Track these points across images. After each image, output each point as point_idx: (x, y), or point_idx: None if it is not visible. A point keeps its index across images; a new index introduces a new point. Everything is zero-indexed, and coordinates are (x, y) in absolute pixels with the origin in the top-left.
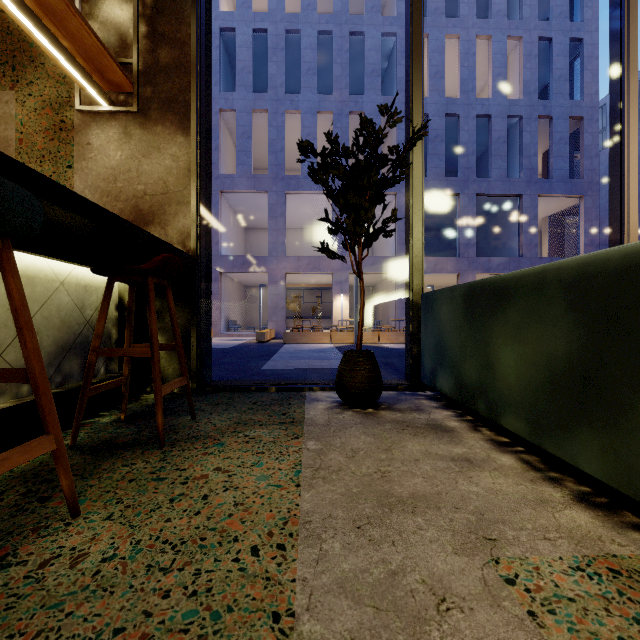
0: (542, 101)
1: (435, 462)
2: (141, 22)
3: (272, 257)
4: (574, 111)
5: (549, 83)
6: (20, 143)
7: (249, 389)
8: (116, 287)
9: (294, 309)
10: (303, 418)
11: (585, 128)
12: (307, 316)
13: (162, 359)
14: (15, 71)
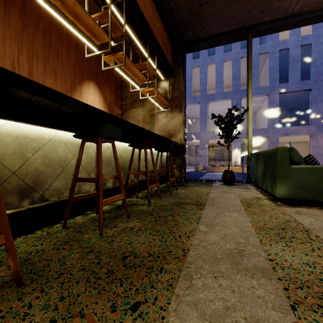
0: None
1: (239, 191)
2: (170, 86)
3: (201, 132)
4: None
5: None
6: (143, 120)
7: (197, 180)
8: (166, 154)
9: (212, 156)
10: (212, 185)
11: None
12: (218, 159)
13: (175, 172)
14: (142, 103)
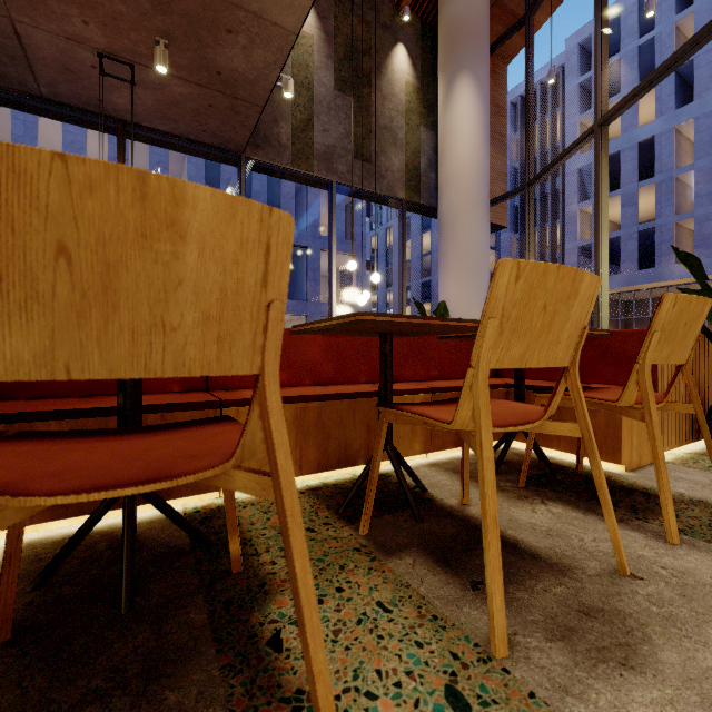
0: None
1: None
2: None
3: None
4: None
5: None
6: None
7: None
8: None
9: None
10: None
11: (357, 201)
12: None
13: None
14: None
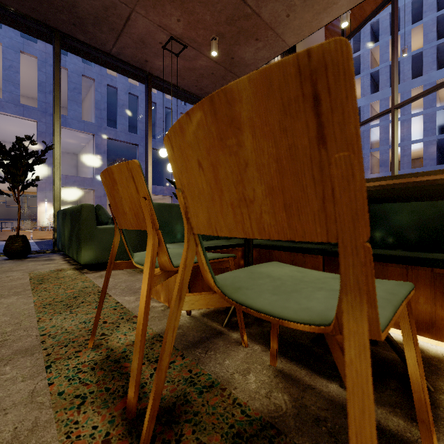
0: (182, 105)
1: (35, 265)
2: None
3: None
4: None
5: None
6: None
7: None
8: None
9: None
10: None
11: None
12: (10, 218)
13: None
14: None
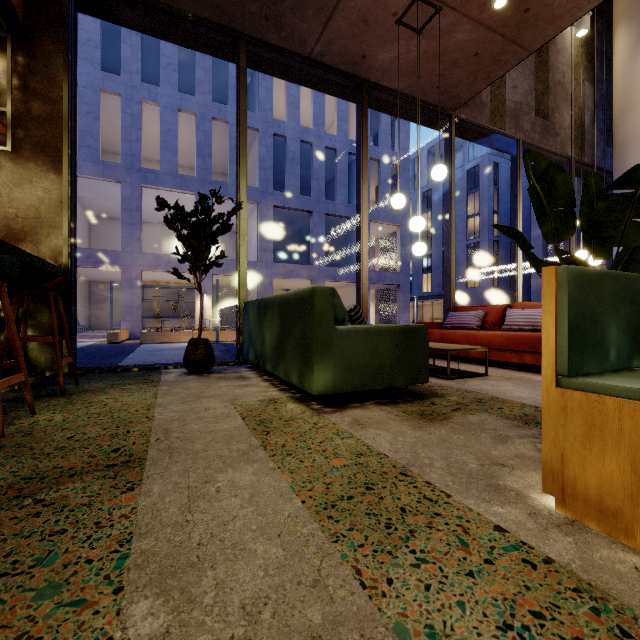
0: (373, 147)
1: (230, 387)
2: (13, 76)
3: (126, 252)
4: (394, 159)
5: (378, 133)
6: None
7: (116, 370)
8: None
9: (152, 308)
10: (160, 380)
11: (401, 174)
12: (167, 316)
13: (34, 350)
14: None
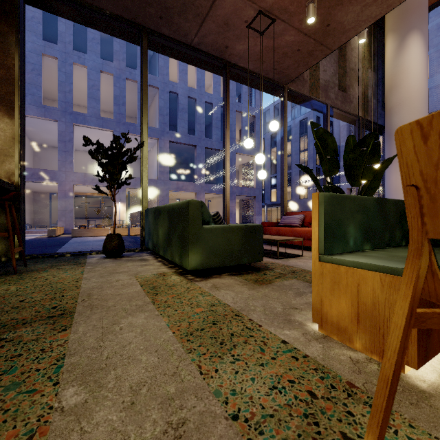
0: (238, 103)
1: (134, 266)
2: None
3: (61, 172)
4: (252, 112)
5: (241, 94)
6: None
7: (54, 256)
8: None
9: (81, 212)
10: (86, 262)
11: (256, 122)
12: (92, 217)
13: None
14: None
